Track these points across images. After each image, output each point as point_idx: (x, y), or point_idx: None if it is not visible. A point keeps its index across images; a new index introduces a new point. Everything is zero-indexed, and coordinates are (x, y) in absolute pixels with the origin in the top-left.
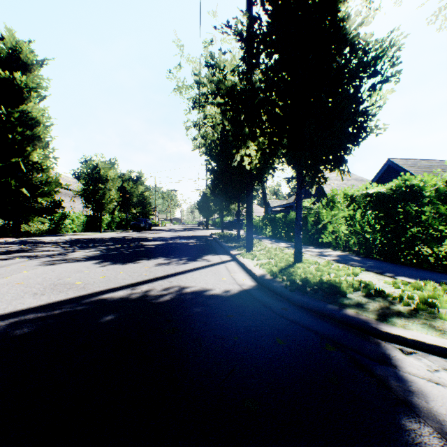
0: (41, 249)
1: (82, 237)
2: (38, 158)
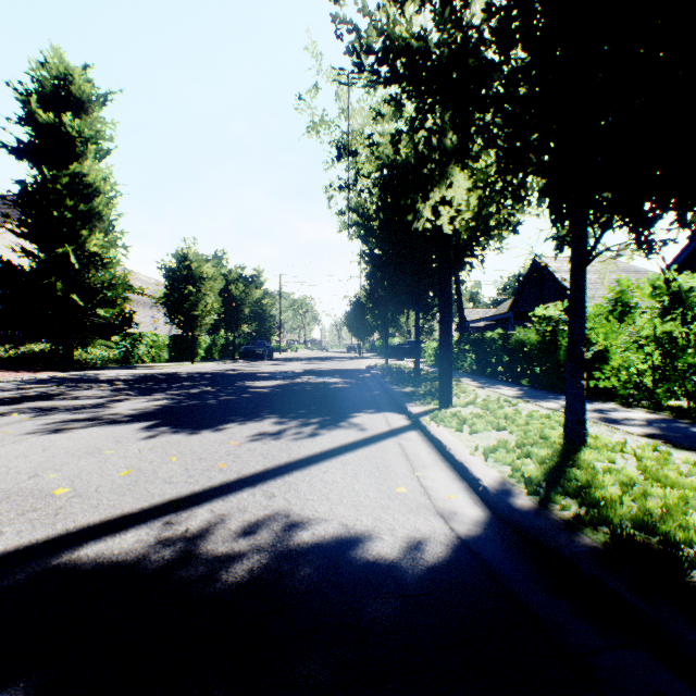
0: (76, 394)
1: (161, 370)
2: (97, 246)
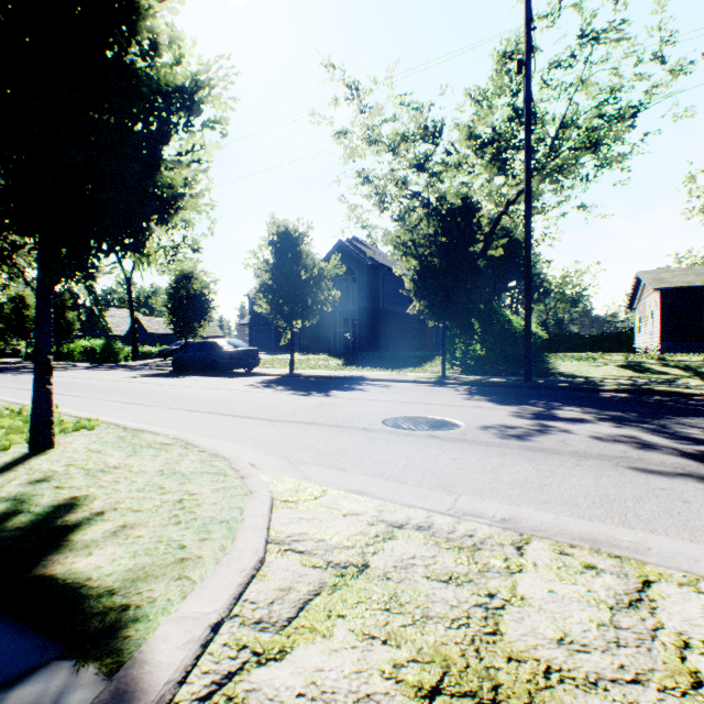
0: None
1: None
2: None
